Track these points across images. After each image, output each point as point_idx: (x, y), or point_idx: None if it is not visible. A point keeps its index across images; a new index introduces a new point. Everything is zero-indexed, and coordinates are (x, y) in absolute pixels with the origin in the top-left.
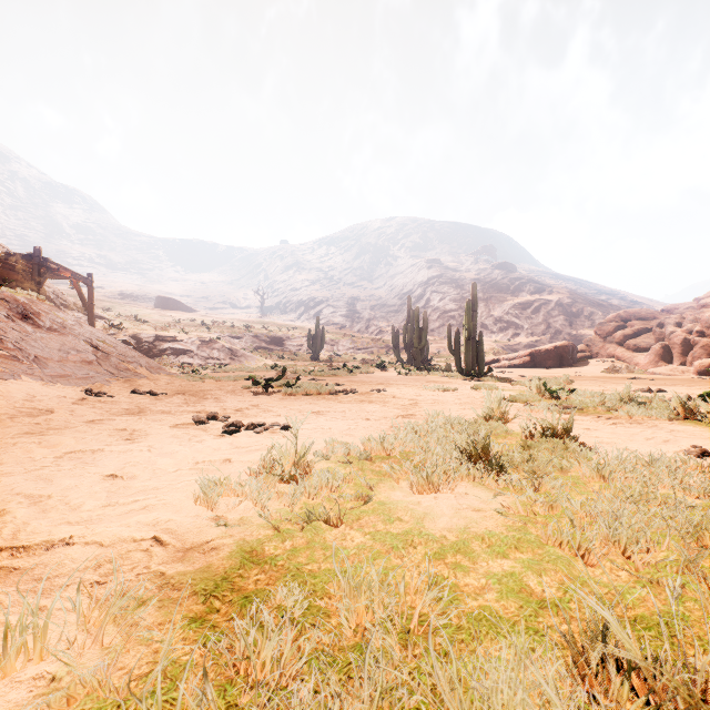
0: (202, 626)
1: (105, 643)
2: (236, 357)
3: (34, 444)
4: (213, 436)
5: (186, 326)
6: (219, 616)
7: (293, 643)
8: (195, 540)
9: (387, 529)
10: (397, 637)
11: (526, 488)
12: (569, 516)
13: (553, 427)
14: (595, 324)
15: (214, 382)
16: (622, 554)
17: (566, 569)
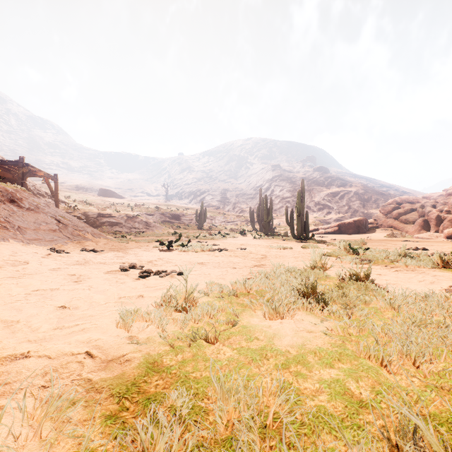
0: (115, 422)
1: (43, 436)
2: (150, 227)
3: (13, 284)
4: (132, 279)
5: (118, 207)
6: (128, 413)
7: (180, 438)
8: (115, 354)
9: (248, 346)
10: (257, 431)
11: (343, 316)
12: (375, 337)
13: (357, 273)
14: (379, 206)
15: (135, 243)
16: (414, 364)
17: (375, 376)
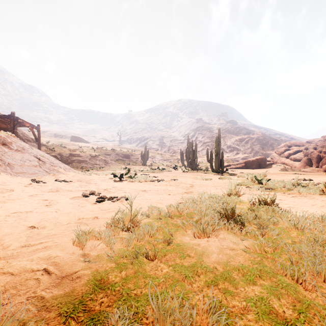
0: None
1: None
2: (107, 164)
3: None
4: (90, 203)
5: (85, 149)
6: None
7: None
8: (69, 271)
9: (182, 262)
10: None
11: (259, 236)
12: (289, 256)
13: (265, 199)
14: (274, 148)
15: (96, 175)
16: (325, 281)
17: (294, 294)
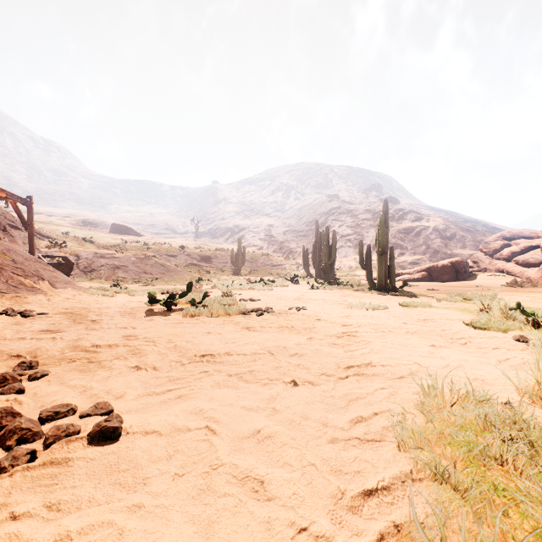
0: None
1: None
2: (168, 272)
3: None
4: None
5: (130, 246)
6: None
7: None
8: None
9: None
10: None
11: None
12: None
13: None
14: (465, 245)
15: (127, 296)
16: None
17: None
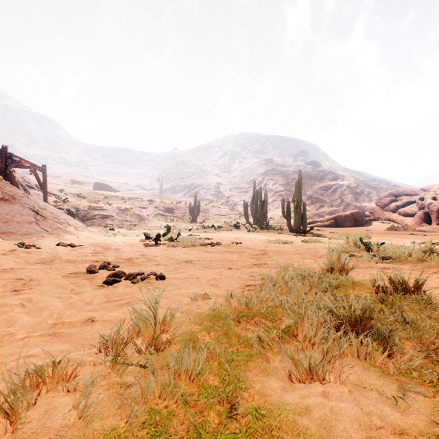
0: None
1: None
2: (142, 220)
3: None
4: (94, 287)
5: (112, 201)
6: None
7: None
8: None
9: None
10: None
11: None
12: None
13: (405, 281)
14: (371, 199)
15: (122, 236)
16: None
17: None
